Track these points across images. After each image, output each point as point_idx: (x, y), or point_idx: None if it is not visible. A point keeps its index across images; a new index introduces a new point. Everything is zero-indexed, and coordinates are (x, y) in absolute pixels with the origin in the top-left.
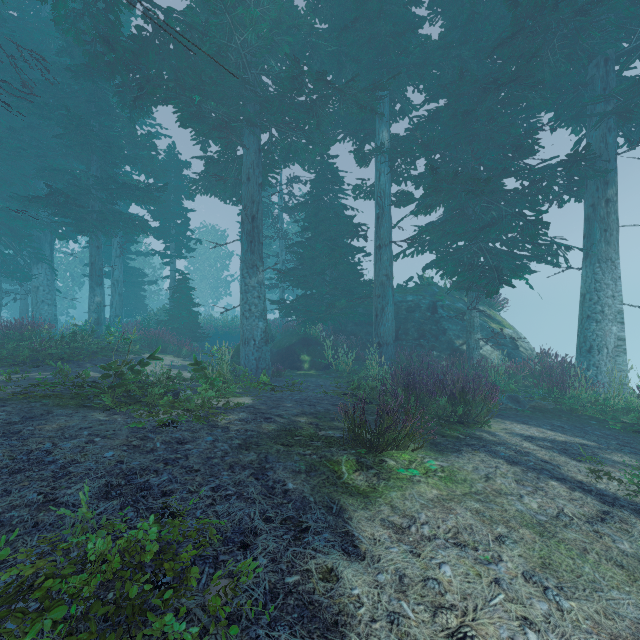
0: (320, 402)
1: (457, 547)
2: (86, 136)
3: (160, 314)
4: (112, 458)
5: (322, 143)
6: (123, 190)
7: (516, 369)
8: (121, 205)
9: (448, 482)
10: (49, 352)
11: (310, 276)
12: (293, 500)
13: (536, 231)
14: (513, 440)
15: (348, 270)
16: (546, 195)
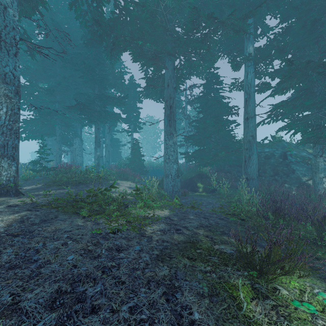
0: (211, 216)
1: None
2: (92, 75)
3: (126, 160)
4: (71, 262)
5: (210, 60)
6: (108, 100)
7: None
8: (110, 109)
9: None
10: (73, 179)
11: (202, 139)
12: None
13: None
14: None
15: (226, 134)
16: None
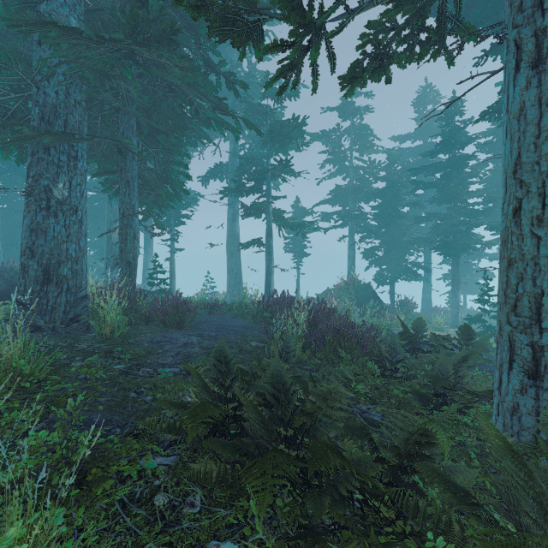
0: None
1: None
2: None
3: None
4: None
5: None
6: None
7: None
8: None
9: None
10: None
11: None
12: None
13: None
14: None
15: None
16: None
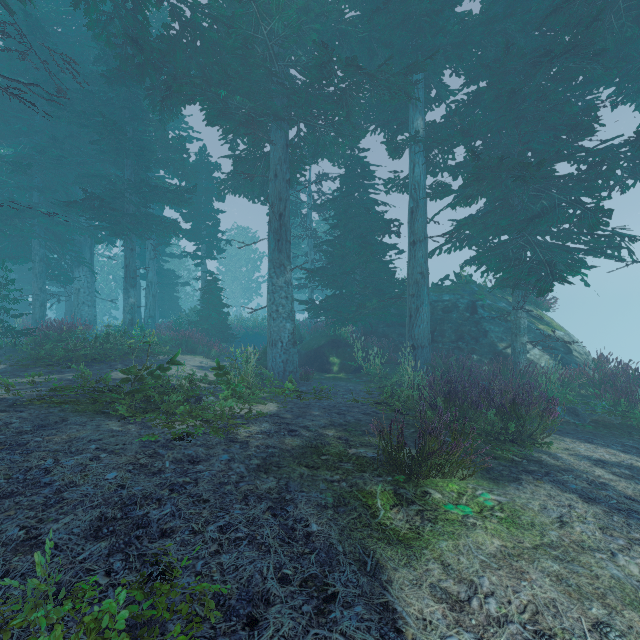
0: (350, 410)
1: (540, 639)
2: (120, 141)
3: (191, 315)
4: (113, 481)
5: (352, 135)
6: (155, 193)
7: (570, 376)
8: (156, 209)
9: (511, 527)
10: (82, 353)
11: (339, 275)
12: (317, 549)
13: (597, 220)
14: (581, 466)
15: (379, 268)
16: (608, 179)
